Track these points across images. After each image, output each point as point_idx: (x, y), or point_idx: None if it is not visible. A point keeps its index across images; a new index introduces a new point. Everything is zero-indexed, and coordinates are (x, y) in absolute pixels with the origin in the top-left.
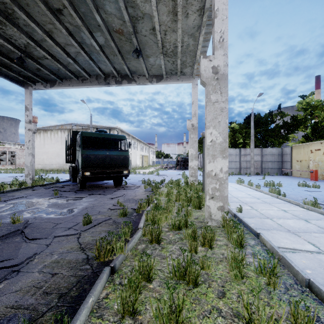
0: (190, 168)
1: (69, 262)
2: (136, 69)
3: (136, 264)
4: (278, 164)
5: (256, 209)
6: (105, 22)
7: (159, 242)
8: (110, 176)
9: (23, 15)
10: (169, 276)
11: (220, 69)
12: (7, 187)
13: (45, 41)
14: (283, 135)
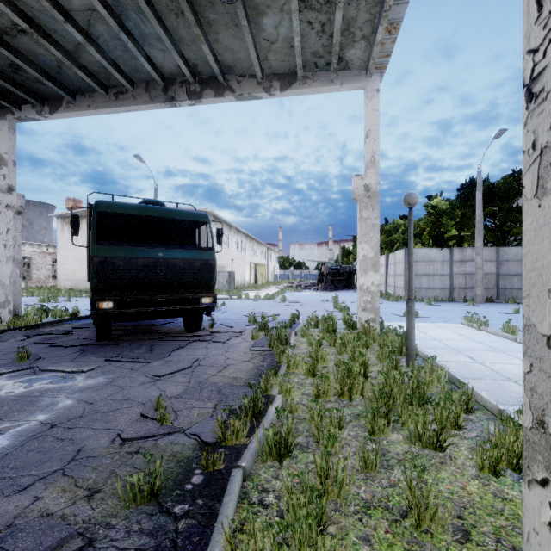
0: (361, 291)
1: None
2: (233, 59)
3: None
4: None
5: None
6: None
7: None
8: (168, 311)
9: None
10: None
11: None
12: None
13: None
14: None
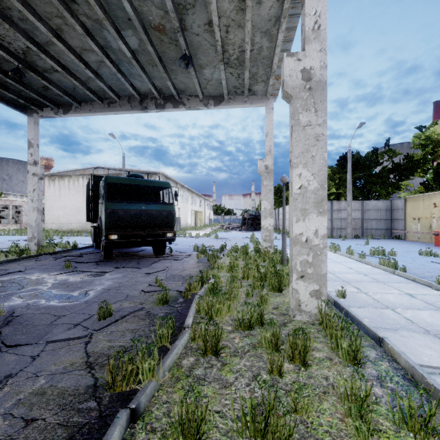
0: (263, 229)
1: (61, 394)
2: (185, 87)
3: (177, 398)
4: (386, 223)
5: (366, 292)
6: (138, 13)
7: (217, 353)
8: (147, 241)
9: (16, 2)
10: (235, 430)
11: (315, 73)
12: (1, 255)
13: (53, 44)
14: (393, 183)
